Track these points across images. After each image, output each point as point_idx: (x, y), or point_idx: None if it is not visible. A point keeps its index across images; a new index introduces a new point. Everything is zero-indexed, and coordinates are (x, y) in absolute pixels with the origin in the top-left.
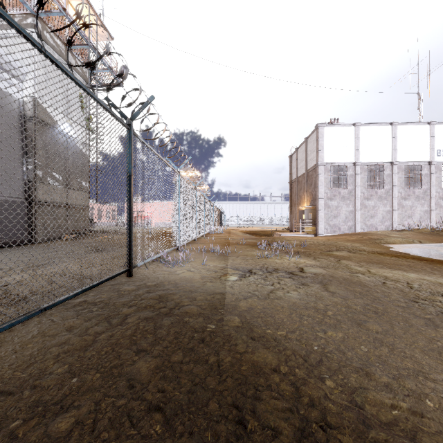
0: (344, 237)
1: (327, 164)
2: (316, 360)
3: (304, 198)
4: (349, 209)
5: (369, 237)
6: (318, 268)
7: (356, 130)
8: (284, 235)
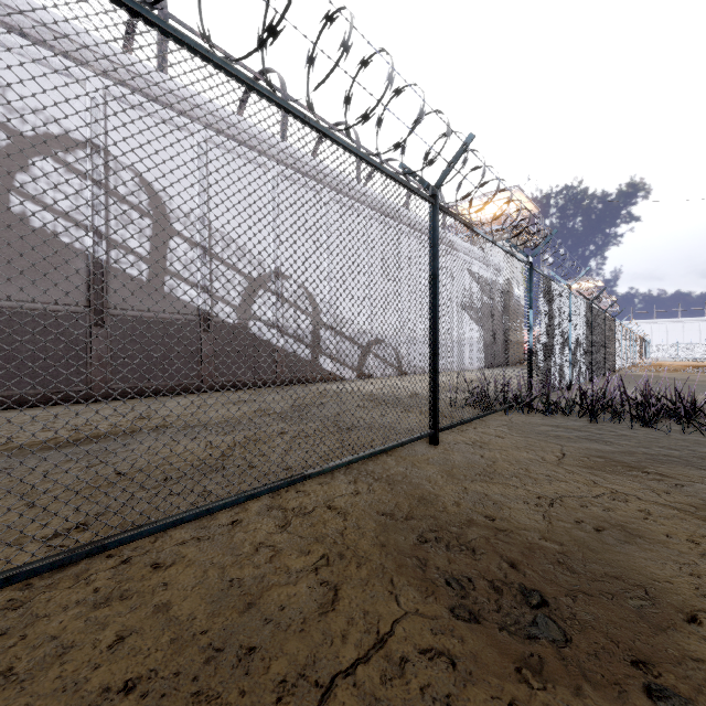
0: None
1: None
2: (681, 377)
3: None
4: None
5: None
6: None
7: None
8: None
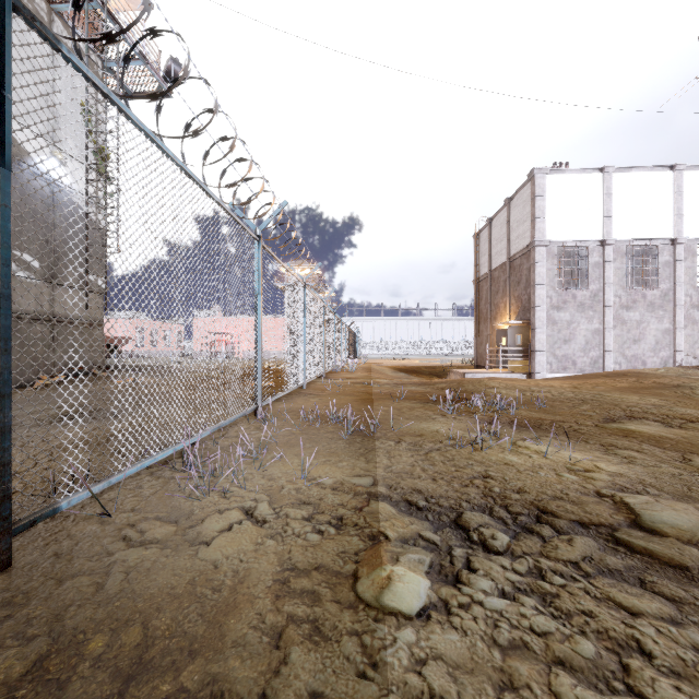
0: (600, 382)
1: (552, 243)
2: None
3: (505, 307)
4: (592, 327)
5: (654, 381)
6: (673, 502)
7: (605, 180)
8: (471, 375)
